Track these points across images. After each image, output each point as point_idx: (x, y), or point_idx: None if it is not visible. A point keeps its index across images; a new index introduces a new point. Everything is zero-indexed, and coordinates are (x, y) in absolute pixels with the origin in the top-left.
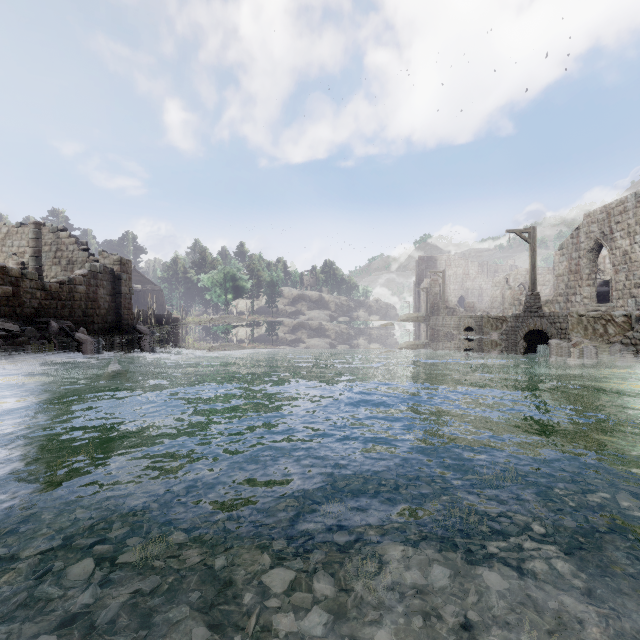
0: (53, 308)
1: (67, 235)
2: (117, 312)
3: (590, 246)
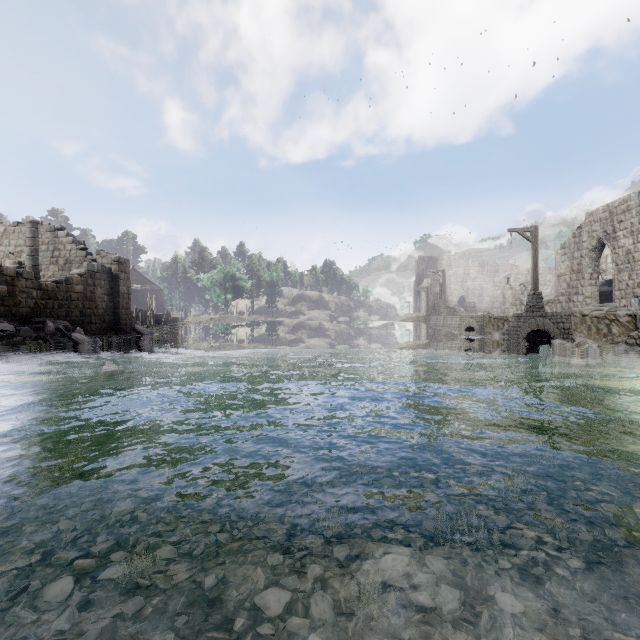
0: (50, 308)
1: (65, 234)
2: (115, 312)
3: (592, 245)
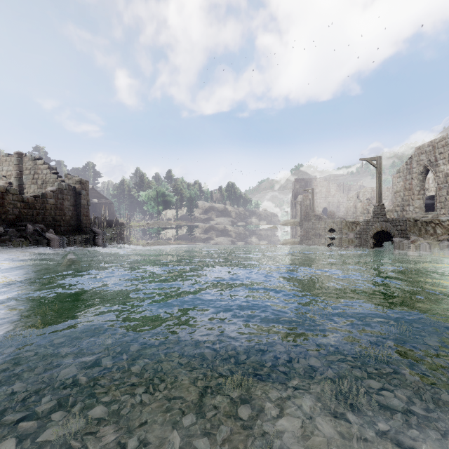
0: (30, 215)
1: (42, 162)
2: (78, 218)
3: (420, 170)
